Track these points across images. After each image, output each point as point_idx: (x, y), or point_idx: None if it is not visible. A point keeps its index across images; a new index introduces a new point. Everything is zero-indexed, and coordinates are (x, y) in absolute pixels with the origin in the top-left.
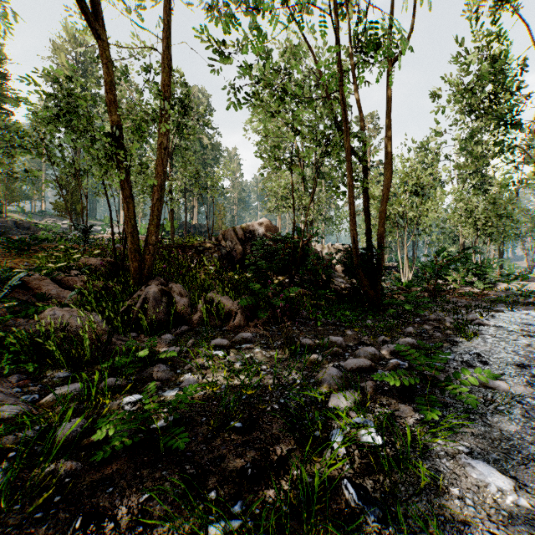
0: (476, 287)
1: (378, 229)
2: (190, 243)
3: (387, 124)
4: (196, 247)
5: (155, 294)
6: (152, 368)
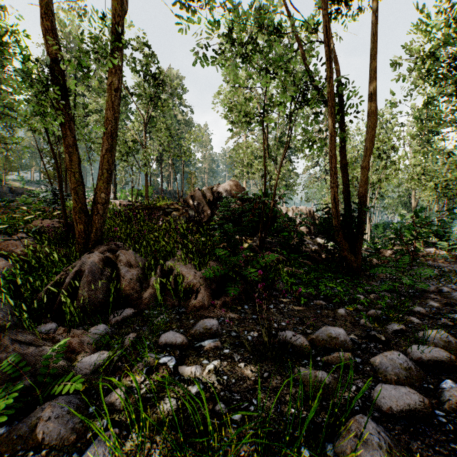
0: (439, 249)
1: (359, 187)
2: (158, 205)
3: (372, 68)
4: (163, 208)
5: (94, 265)
6: (43, 408)
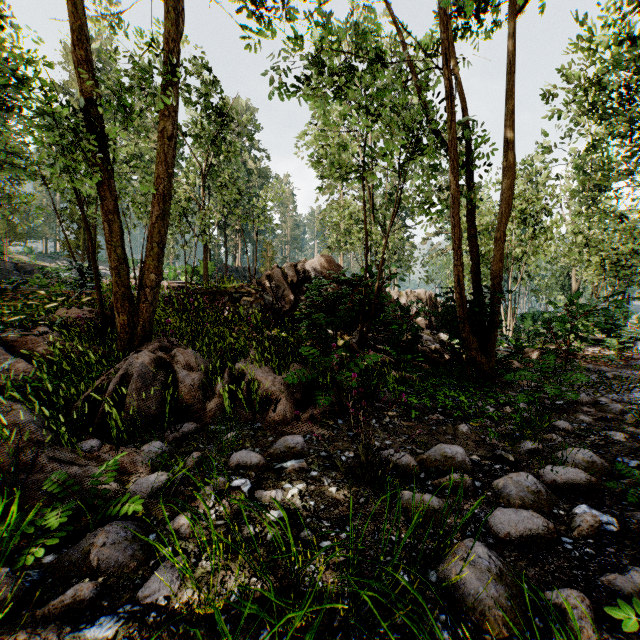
0: (606, 348)
1: (492, 265)
2: (222, 288)
3: (508, 107)
4: (230, 293)
5: (144, 368)
6: (95, 534)
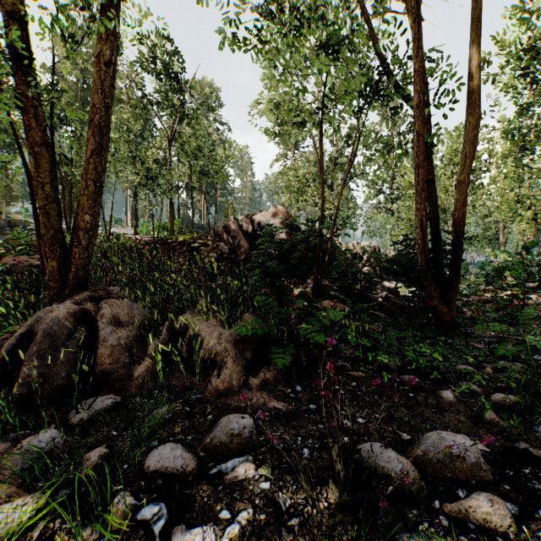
0: None
1: (455, 210)
2: (181, 239)
3: (474, 40)
4: (188, 243)
5: (57, 323)
6: None
